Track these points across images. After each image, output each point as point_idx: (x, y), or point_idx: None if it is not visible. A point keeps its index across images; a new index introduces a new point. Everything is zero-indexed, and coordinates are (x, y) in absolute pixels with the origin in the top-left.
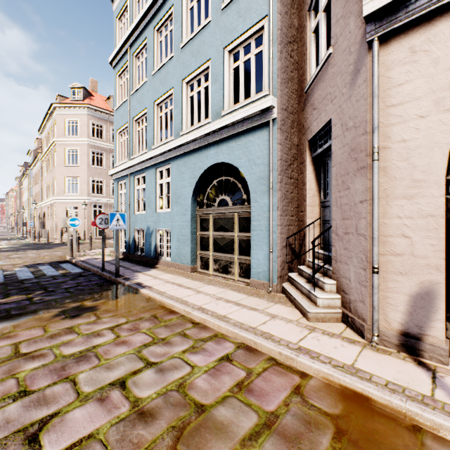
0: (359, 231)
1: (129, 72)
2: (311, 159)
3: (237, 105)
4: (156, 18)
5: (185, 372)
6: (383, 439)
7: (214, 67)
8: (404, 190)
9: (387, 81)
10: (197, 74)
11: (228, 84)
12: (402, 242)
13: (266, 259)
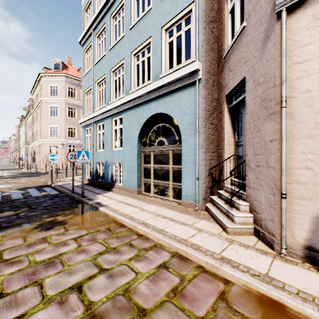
0: (269, 164)
1: (92, 48)
2: (227, 110)
3: (171, 69)
4: (112, 8)
5: (130, 278)
6: None
7: (154, 42)
8: (308, 131)
9: (293, 43)
10: (142, 48)
11: (165, 54)
12: (306, 174)
13: (193, 185)
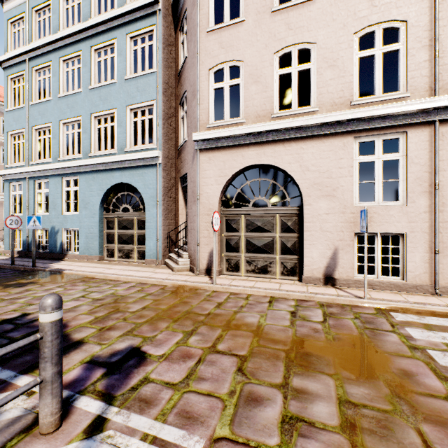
0: (194, 228)
1: (27, 82)
2: (181, 188)
3: (136, 147)
4: (63, 51)
5: (113, 291)
6: (186, 291)
7: (119, 116)
8: (207, 212)
9: (202, 167)
10: (105, 114)
11: (130, 131)
12: (207, 232)
13: (155, 245)
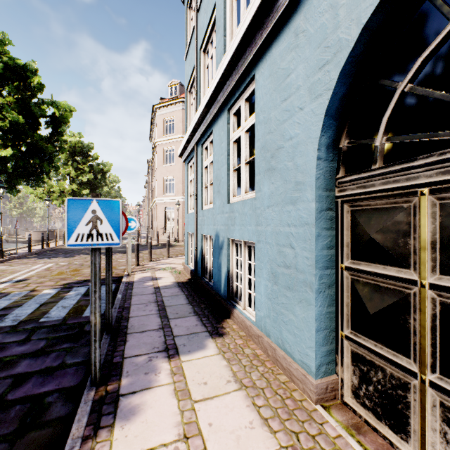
0: None
1: None
2: None
3: None
4: None
5: None
6: None
7: None
8: None
9: None
10: None
11: None
12: None
13: None
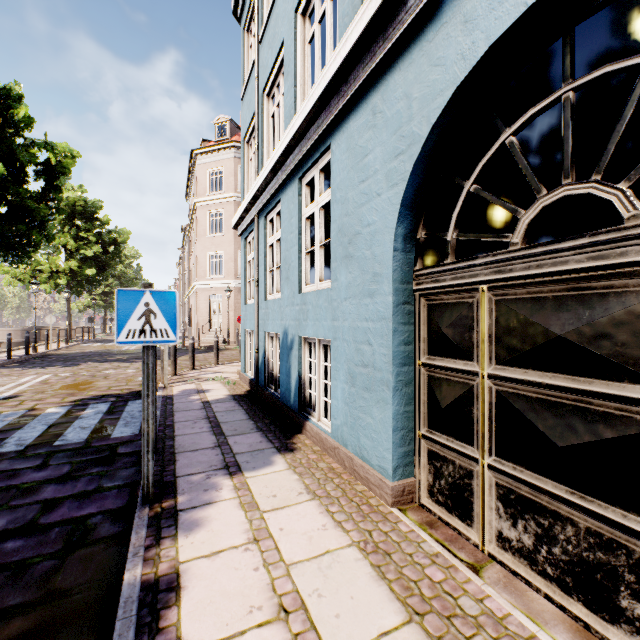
0: None
1: None
2: None
3: None
4: None
5: None
6: None
7: None
8: None
9: None
10: None
11: None
12: None
13: None
